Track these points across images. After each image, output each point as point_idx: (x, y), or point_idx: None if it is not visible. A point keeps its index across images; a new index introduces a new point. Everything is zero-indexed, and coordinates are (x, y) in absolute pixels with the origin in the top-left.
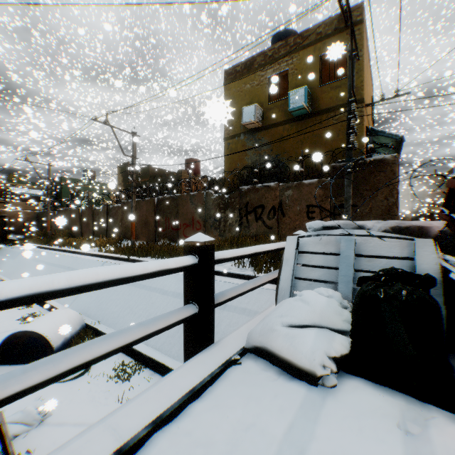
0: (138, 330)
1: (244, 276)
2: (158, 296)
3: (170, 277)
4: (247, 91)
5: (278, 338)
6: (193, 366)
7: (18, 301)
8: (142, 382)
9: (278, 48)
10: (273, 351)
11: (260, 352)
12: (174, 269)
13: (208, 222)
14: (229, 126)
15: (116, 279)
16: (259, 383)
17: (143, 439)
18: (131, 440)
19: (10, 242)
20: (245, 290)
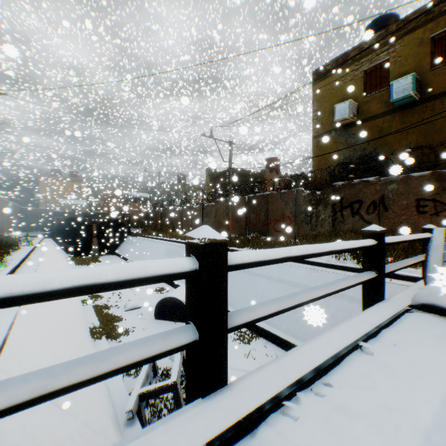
0: (355, 279)
1: (347, 268)
2: (262, 280)
3: (272, 265)
4: (338, 88)
5: (445, 297)
6: (382, 307)
7: (327, 253)
8: (260, 347)
9: (375, 39)
10: (441, 306)
11: (426, 308)
12: (366, 246)
13: (299, 217)
14: (318, 124)
15: (349, 248)
16: (434, 323)
17: (379, 330)
18: (370, 330)
19: (133, 234)
20: (396, 268)
